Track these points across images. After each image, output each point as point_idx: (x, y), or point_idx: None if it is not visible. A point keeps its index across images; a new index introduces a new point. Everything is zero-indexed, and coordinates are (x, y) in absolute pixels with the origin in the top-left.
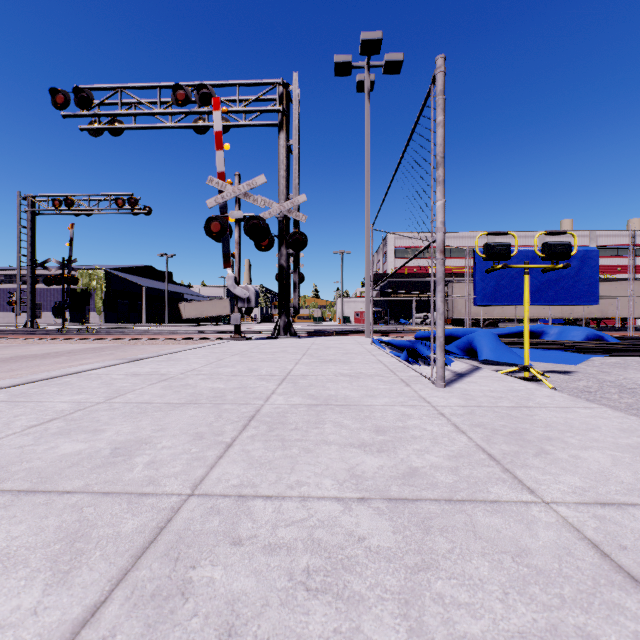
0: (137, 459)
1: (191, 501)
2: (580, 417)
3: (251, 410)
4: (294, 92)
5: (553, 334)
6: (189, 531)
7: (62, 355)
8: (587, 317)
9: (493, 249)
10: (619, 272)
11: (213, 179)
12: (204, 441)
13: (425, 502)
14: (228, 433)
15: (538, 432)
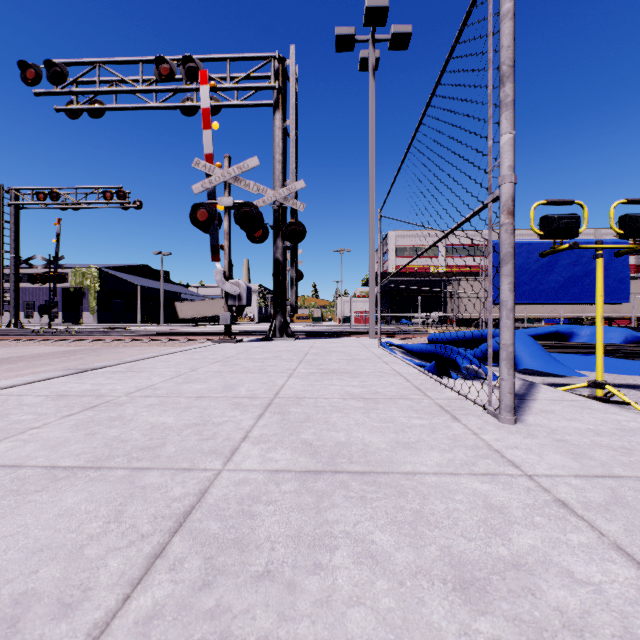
0: None
1: None
2: None
3: (190, 491)
4: (291, 67)
5: (584, 336)
6: None
7: (22, 360)
8: None
9: (557, 222)
10: None
11: (200, 161)
12: None
13: None
14: (95, 599)
15: None
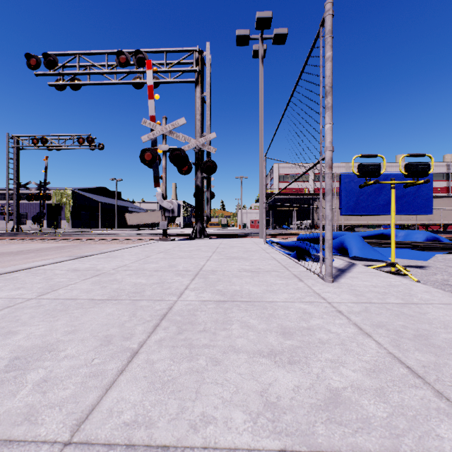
0: (29, 375)
1: None
2: None
3: (164, 307)
4: (207, 57)
5: (400, 236)
6: None
7: (31, 252)
8: (418, 224)
9: (366, 168)
10: (439, 192)
11: (146, 121)
12: (110, 347)
13: None
14: (137, 336)
15: (442, 335)
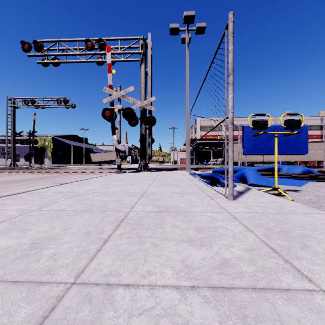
0: (44, 252)
1: (72, 289)
2: (318, 220)
3: (122, 215)
4: (149, 43)
5: (285, 170)
6: (65, 321)
7: (26, 181)
8: (300, 161)
9: (258, 123)
10: (315, 138)
11: (106, 88)
12: (90, 237)
13: (238, 290)
14: (106, 231)
15: (297, 231)
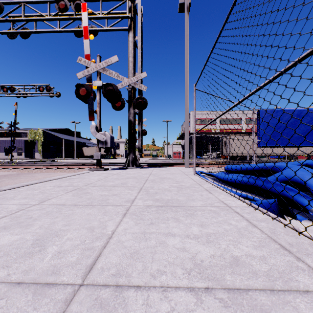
0: None
1: None
2: None
3: None
4: (138, 4)
5: None
6: None
7: None
8: (304, 155)
9: None
10: None
11: (81, 59)
12: None
13: None
14: None
15: None
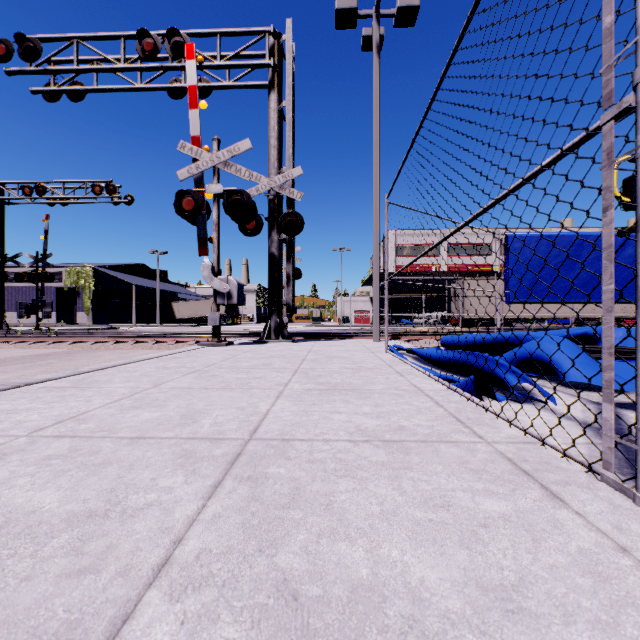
0: None
1: None
2: None
3: None
4: (287, 43)
5: (616, 338)
6: None
7: None
8: None
9: None
10: None
11: (185, 144)
12: None
13: None
14: None
15: None
